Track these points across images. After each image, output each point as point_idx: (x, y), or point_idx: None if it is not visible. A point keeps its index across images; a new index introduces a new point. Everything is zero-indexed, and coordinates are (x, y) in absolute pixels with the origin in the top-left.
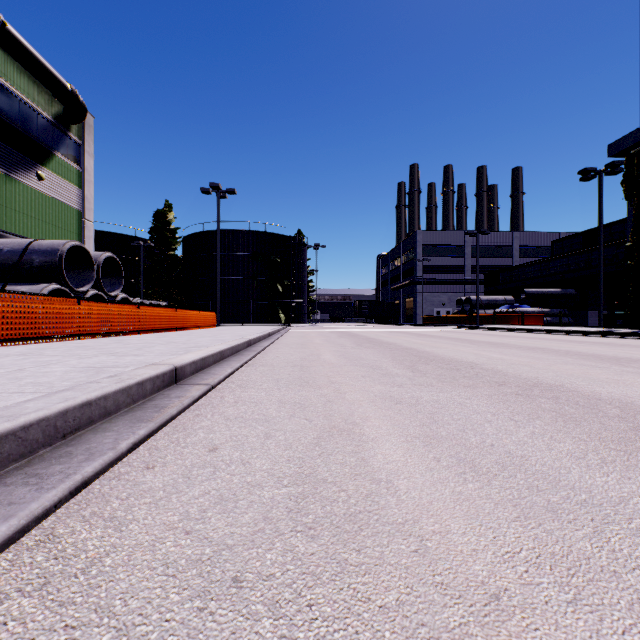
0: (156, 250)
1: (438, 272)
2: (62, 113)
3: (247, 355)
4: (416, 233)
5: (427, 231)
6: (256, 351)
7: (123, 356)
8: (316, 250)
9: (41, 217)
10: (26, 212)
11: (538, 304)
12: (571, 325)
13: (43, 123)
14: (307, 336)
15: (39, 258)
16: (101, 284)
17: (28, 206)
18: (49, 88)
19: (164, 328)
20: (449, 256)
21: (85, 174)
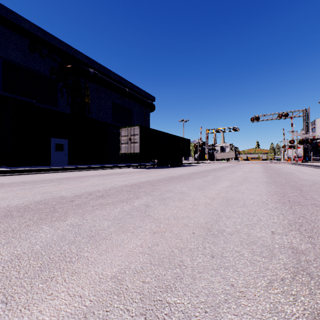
0: None
1: None
2: None
3: None
4: None
5: None
6: None
7: None
8: None
9: None
10: None
11: None
12: None
13: None
14: None
15: None
16: None
17: None
18: None
19: None
20: None
21: None
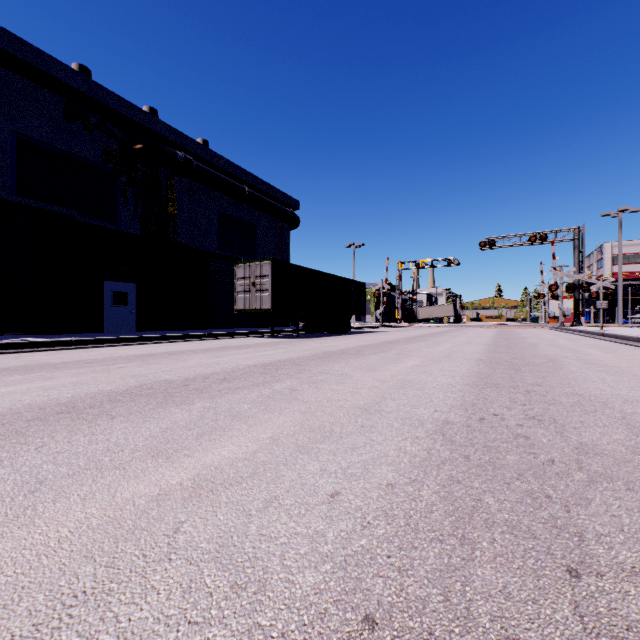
0: None
1: None
2: None
3: None
4: None
5: None
6: None
7: None
8: None
9: None
10: None
11: None
12: None
13: None
14: None
15: None
16: None
17: None
18: None
19: None
20: None
21: None
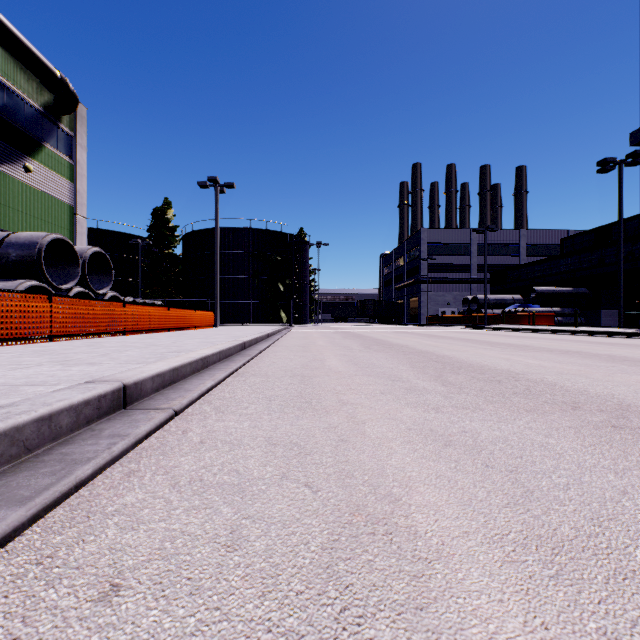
0: (155, 248)
1: (443, 271)
2: (52, 103)
3: (238, 361)
4: (420, 231)
5: (432, 229)
6: (250, 356)
7: (73, 365)
8: (318, 248)
9: (29, 211)
10: (12, 206)
11: (548, 303)
12: (583, 325)
13: (31, 112)
14: (309, 337)
15: (16, 252)
16: (87, 281)
17: (14, 199)
18: (36, 75)
19: (155, 328)
20: (454, 254)
21: (77, 167)
